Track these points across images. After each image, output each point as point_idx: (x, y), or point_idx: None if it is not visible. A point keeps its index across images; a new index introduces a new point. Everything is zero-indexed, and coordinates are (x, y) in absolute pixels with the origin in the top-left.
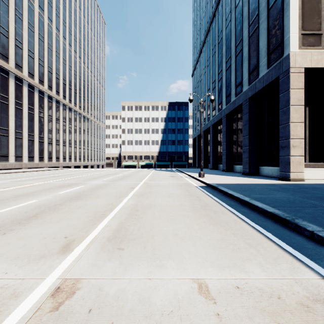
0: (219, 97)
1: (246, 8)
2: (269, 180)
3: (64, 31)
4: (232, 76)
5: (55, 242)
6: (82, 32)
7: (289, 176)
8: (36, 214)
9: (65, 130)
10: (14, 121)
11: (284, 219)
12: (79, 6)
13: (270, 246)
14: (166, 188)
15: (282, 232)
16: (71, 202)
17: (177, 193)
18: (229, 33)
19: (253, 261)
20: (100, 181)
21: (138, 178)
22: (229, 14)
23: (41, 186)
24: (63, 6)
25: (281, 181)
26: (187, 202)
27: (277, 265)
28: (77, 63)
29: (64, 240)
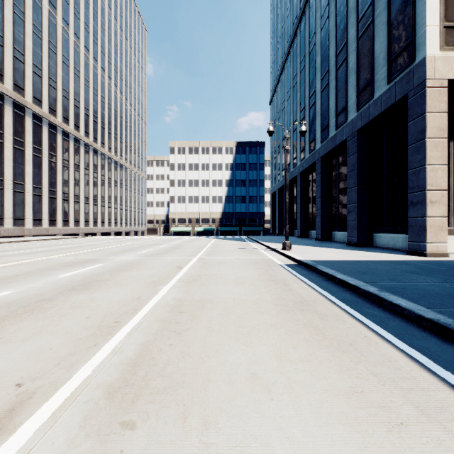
0: (311, 132)
1: None
2: (392, 254)
3: (86, 39)
4: (330, 99)
5: None
6: (112, 41)
7: (424, 249)
8: None
9: (87, 181)
10: (12, 167)
11: None
12: (108, 4)
13: None
14: (233, 267)
15: None
16: (70, 294)
17: (252, 276)
18: (326, 36)
19: None
20: (131, 257)
21: (190, 252)
22: (326, 8)
23: (36, 264)
24: (84, 3)
25: (412, 257)
26: (269, 295)
27: None
28: (105, 85)
29: (11, 395)
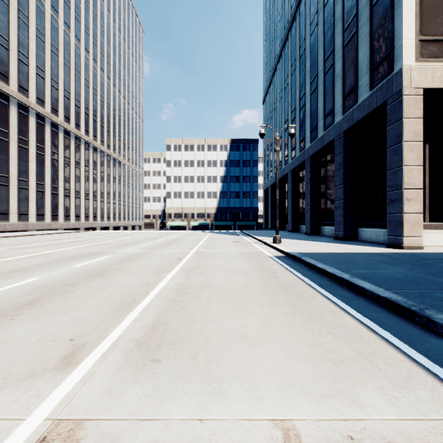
0: (301, 132)
1: (339, 7)
2: (372, 247)
3: (87, 41)
4: (319, 101)
5: (53, 349)
6: (111, 42)
7: (401, 242)
8: (33, 301)
9: (87, 177)
10: (17, 165)
11: (407, 309)
12: (107, 7)
13: (392, 355)
14: (228, 258)
15: (407, 331)
16: (89, 280)
17: (244, 266)
18: (314, 42)
19: (371, 385)
20: (134, 249)
21: (188, 245)
22: (315, 15)
23: (50, 256)
24: (84, 7)
25: (390, 250)
26: (258, 281)
27: (410, 391)
28: (104, 85)
29: (68, 345)
